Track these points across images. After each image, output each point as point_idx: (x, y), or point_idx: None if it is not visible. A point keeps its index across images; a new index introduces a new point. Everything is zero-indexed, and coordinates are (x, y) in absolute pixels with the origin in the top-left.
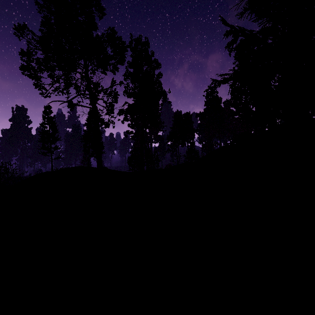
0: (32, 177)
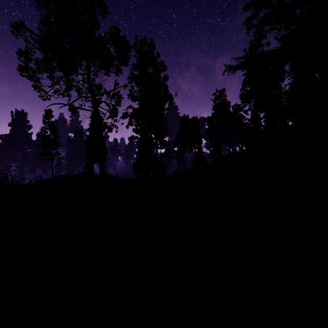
0: (32, 184)
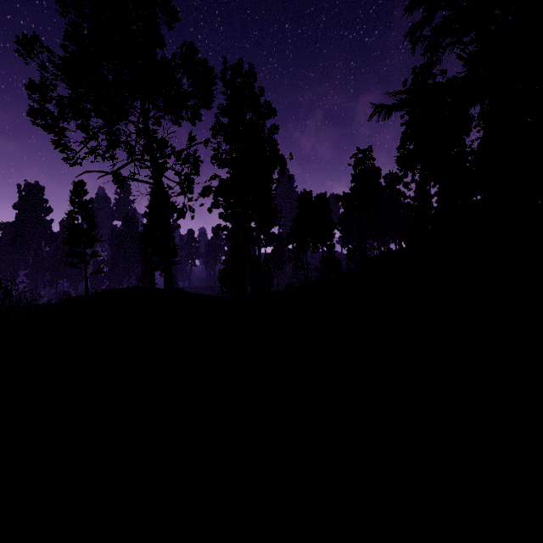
0: (52, 305)
